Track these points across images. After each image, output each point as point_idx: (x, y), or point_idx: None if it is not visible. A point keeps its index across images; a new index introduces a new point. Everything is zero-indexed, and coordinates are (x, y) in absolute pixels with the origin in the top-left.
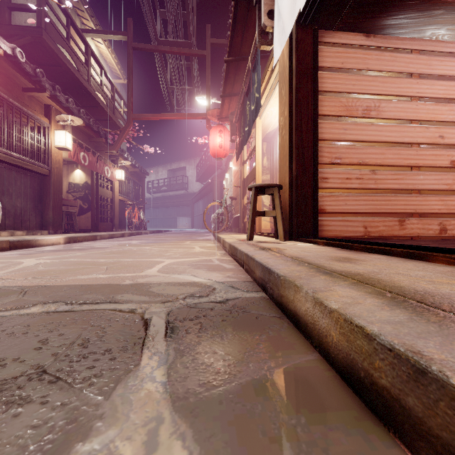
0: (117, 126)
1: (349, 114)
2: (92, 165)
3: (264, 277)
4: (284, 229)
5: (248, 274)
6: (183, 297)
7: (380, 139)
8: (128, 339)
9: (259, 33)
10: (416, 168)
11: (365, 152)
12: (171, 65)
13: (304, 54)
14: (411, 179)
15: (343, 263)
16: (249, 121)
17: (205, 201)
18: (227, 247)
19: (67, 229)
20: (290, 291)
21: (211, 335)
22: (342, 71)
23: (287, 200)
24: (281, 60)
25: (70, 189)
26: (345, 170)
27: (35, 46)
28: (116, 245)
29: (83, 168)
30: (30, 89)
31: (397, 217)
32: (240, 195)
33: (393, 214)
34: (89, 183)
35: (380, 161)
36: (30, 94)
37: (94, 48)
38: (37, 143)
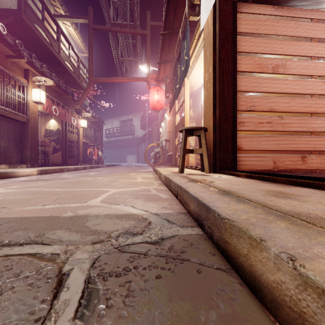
0: (81, 87)
1: (261, 70)
2: (62, 115)
3: (200, 213)
4: (209, 163)
5: (182, 204)
6: (116, 235)
7: (286, 91)
8: (18, 323)
9: (188, 6)
10: (315, 114)
11: (274, 101)
12: (121, 41)
13: (225, 21)
14: (311, 123)
15: (284, 199)
16: (179, 79)
17: (147, 143)
18: (162, 178)
19: (44, 164)
20: (241, 241)
21: (140, 311)
22: (255, 36)
23: (211, 140)
24: (206, 28)
25: (47, 134)
26: (258, 116)
27: (17, 25)
28: (77, 176)
29: (56, 118)
30: (12, 56)
31: (300, 154)
32: (172, 138)
33: (297, 151)
34: (60, 130)
35: (286, 109)
36: (12, 60)
37: (64, 30)
38: (17, 98)
